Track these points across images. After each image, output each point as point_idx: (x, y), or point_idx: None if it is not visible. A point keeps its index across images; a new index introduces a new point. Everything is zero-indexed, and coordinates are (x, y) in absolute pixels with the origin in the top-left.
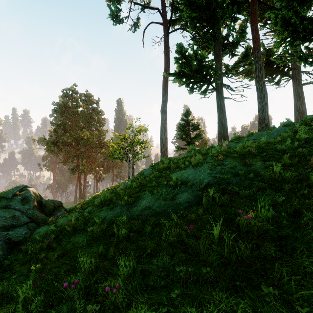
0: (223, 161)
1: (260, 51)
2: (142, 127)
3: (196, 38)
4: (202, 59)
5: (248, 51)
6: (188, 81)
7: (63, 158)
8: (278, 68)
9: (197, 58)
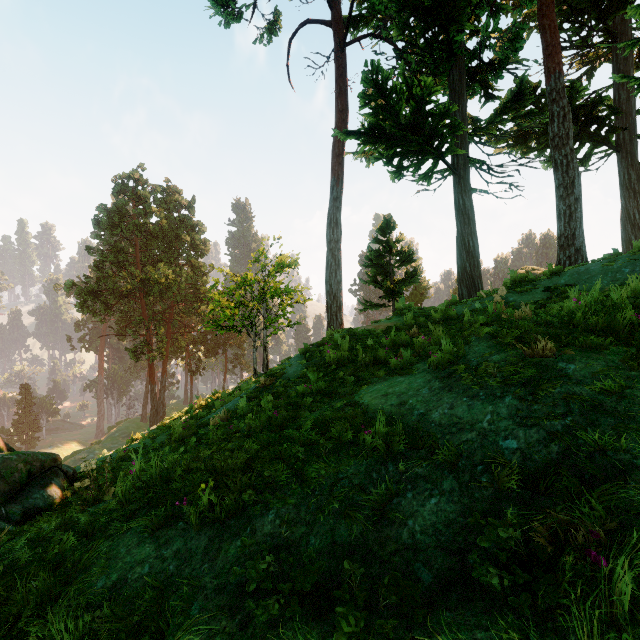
0: (553, 358)
1: (562, 77)
2: (284, 257)
3: (409, 53)
4: (424, 98)
5: (524, 86)
6: (390, 150)
7: (118, 325)
8: (587, 127)
9: (413, 97)
